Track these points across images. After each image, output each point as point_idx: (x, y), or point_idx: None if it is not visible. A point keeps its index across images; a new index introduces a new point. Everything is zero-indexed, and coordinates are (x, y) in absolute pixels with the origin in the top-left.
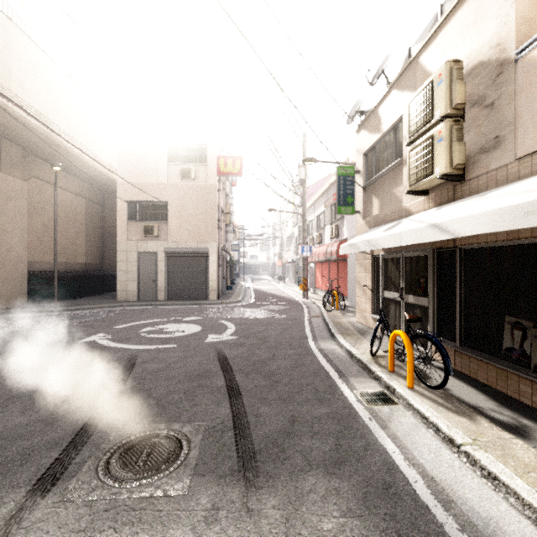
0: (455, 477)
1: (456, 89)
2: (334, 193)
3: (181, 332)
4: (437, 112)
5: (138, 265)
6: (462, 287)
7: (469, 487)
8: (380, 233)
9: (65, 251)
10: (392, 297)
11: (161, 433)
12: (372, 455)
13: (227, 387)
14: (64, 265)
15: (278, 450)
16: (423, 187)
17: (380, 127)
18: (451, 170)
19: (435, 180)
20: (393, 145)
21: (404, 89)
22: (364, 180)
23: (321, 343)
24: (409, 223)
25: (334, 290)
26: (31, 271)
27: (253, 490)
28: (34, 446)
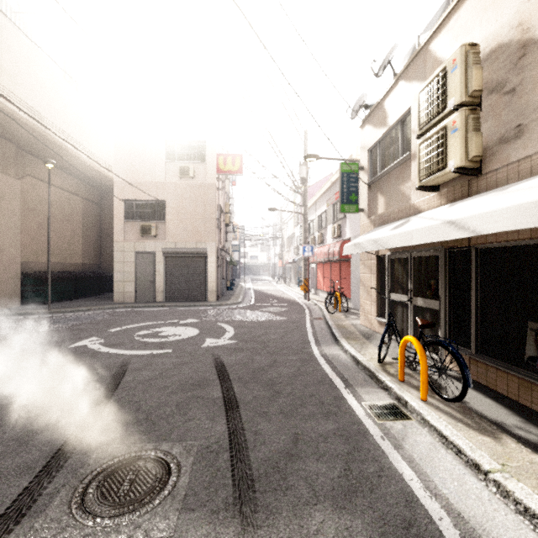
0: (485, 513)
1: (472, 74)
2: (336, 192)
3: (178, 336)
4: (451, 101)
5: (135, 266)
6: (478, 289)
7: (504, 527)
8: (387, 232)
9: (60, 251)
10: (399, 299)
11: (148, 455)
12: (387, 483)
13: (224, 398)
14: (59, 266)
15: (280, 477)
16: (434, 182)
17: (386, 121)
18: (467, 163)
19: (448, 175)
20: (401, 139)
21: (413, 79)
22: (369, 177)
23: (325, 348)
24: (419, 221)
25: (336, 292)
26: (25, 272)
27: (251, 530)
28: (3, 472)
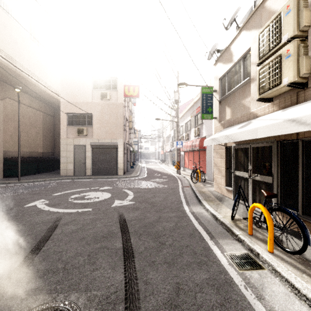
0: None
1: (303, 14)
2: (197, 108)
3: (97, 198)
4: (285, 36)
5: (73, 153)
6: (304, 169)
7: None
8: (236, 130)
9: (29, 144)
10: (241, 175)
11: (58, 306)
12: None
13: (124, 248)
14: (28, 153)
15: None
16: (270, 95)
17: (232, 59)
18: (298, 79)
19: (281, 89)
20: (242, 70)
21: (252, 28)
22: (219, 96)
23: (192, 207)
24: (260, 121)
25: (197, 169)
26: (5, 157)
27: None
28: None
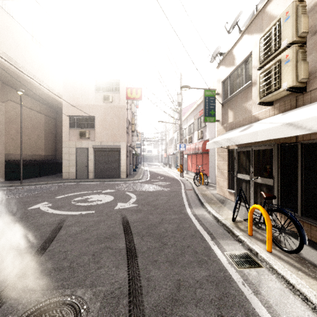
0: None
1: (301, 21)
2: (200, 110)
3: (99, 201)
4: (284, 41)
5: (76, 156)
6: (303, 172)
7: None
8: (237, 133)
9: (30, 147)
10: (243, 178)
11: (65, 300)
12: None
13: (127, 248)
14: (30, 156)
15: None
16: (270, 99)
17: (234, 62)
18: (297, 83)
19: (281, 93)
20: (244, 73)
21: (253, 32)
22: (222, 99)
23: (195, 210)
24: (261, 125)
25: (200, 172)
26: (7, 160)
27: None
28: None
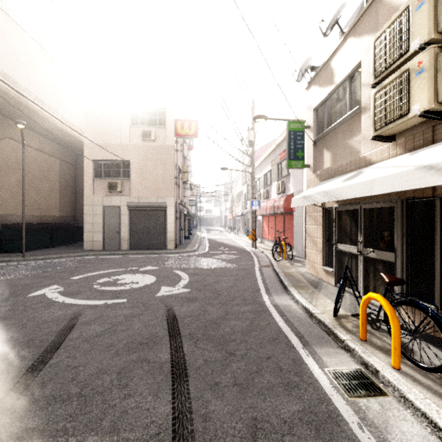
0: None
1: None
2: (280, 153)
3: (135, 284)
4: (416, 41)
5: (103, 218)
6: None
7: None
8: (340, 183)
9: (38, 205)
10: (347, 250)
11: None
12: None
13: (172, 362)
14: (38, 218)
15: None
16: (391, 131)
17: (333, 79)
18: (436, 105)
19: (410, 121)
20: (349, 95)
21: (363, 33)
22: (314, 135)
23: (275, 297)
24: (377, 170)
25: (281, 241)
26: (4, 223)
27: None
28: None
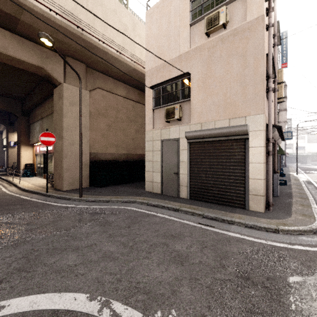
0: None
1: None
2: None
3: None
4: None
5: (161, 155)
6: None
7: None
8: None
9: (126, 145)
10: None
11: None
12: None
13: None
14: (125, 156)
15: None
16: None
17: None
18: None
19: None
20: None
21: None
22: None
23: None
24: None
25: None
26: (94, 160)
27: None
28: None
